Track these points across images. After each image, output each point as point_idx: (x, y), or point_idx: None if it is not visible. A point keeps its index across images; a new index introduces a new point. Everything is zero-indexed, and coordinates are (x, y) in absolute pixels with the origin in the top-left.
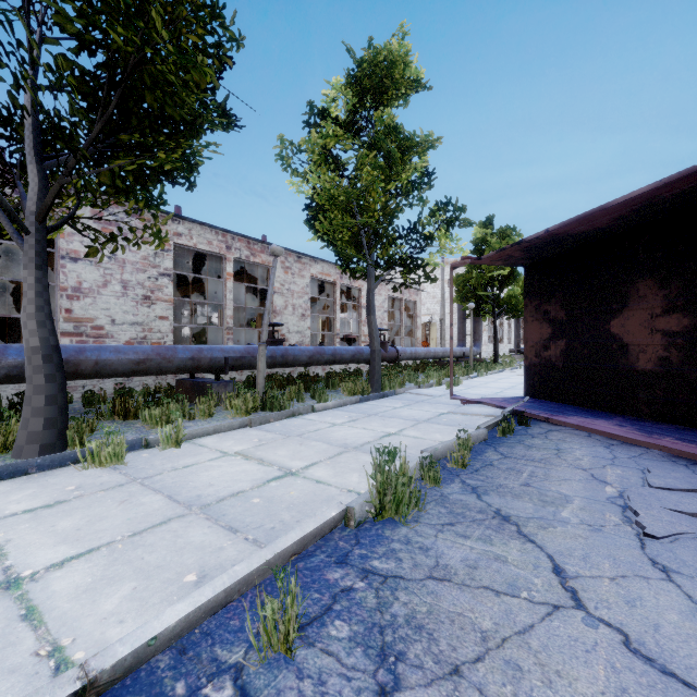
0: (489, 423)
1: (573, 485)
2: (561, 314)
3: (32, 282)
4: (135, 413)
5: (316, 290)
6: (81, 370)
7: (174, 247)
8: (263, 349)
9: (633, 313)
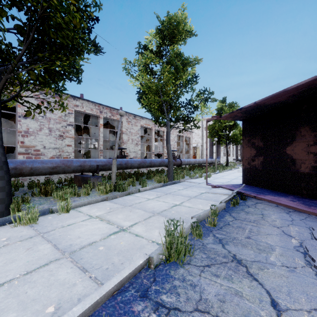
0: (226, 199)
1: (273, 238)
2: (261, 144)
3: None
4: (51, 193)
5: (143, 132)
6: (23, 172)
7: (75, 112)
8: (114, 161)
9: (298, 143)
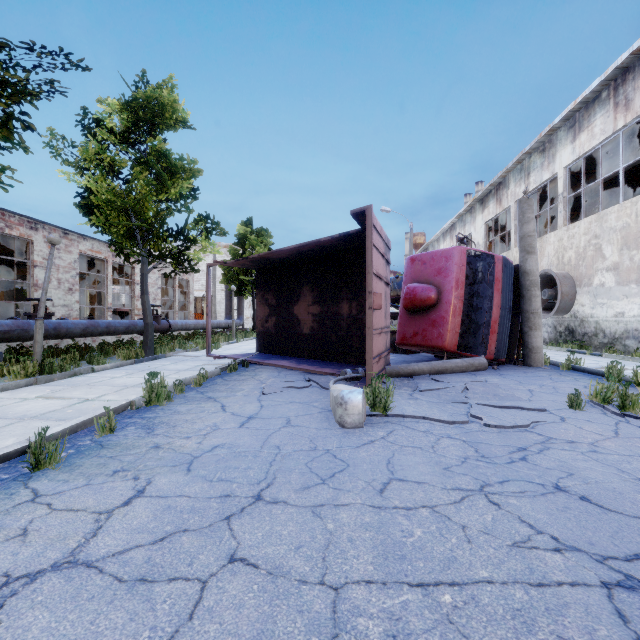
0: (224, 366)
1: (250, 385)
2: (274, 301)
3: None
4: None
5: (82, 262)
6: None
7: None
8: (40, 323)
9: (302, 303)
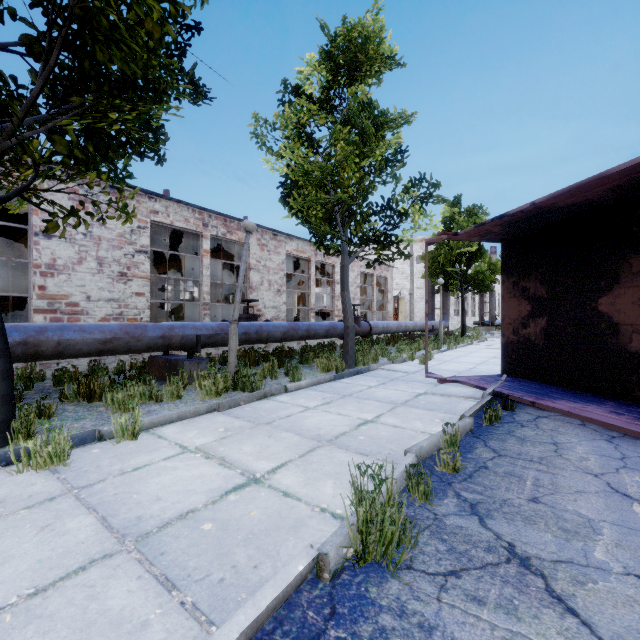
0: (473, 409)
1: (592, 501)
2: (541, 291)
3: None
4: (101, 394)
5: (292, 266)
6: (41, 351)
7: (153, 225)
8: (234, 327)
9: (625, 290)
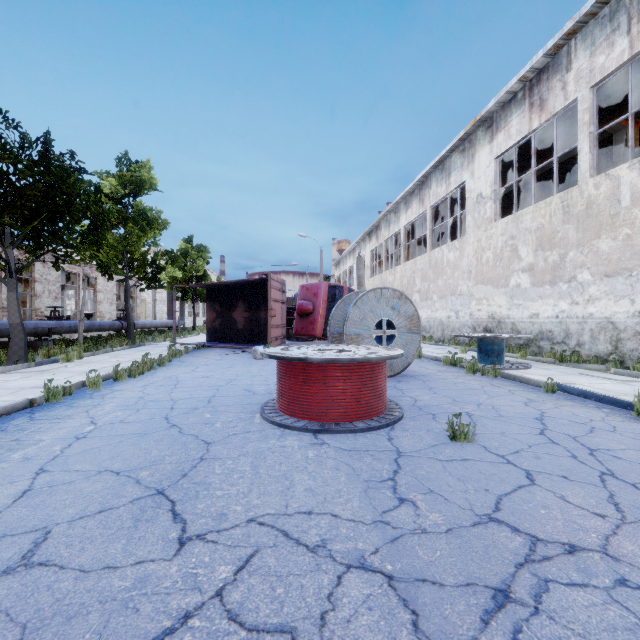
0: (193, 347)
1: (213, 353)
2: (219, 309)
3: (15, 297)
4: None
5: None
6: None
7: None
8: (83, 323)
9: (238, 311)
